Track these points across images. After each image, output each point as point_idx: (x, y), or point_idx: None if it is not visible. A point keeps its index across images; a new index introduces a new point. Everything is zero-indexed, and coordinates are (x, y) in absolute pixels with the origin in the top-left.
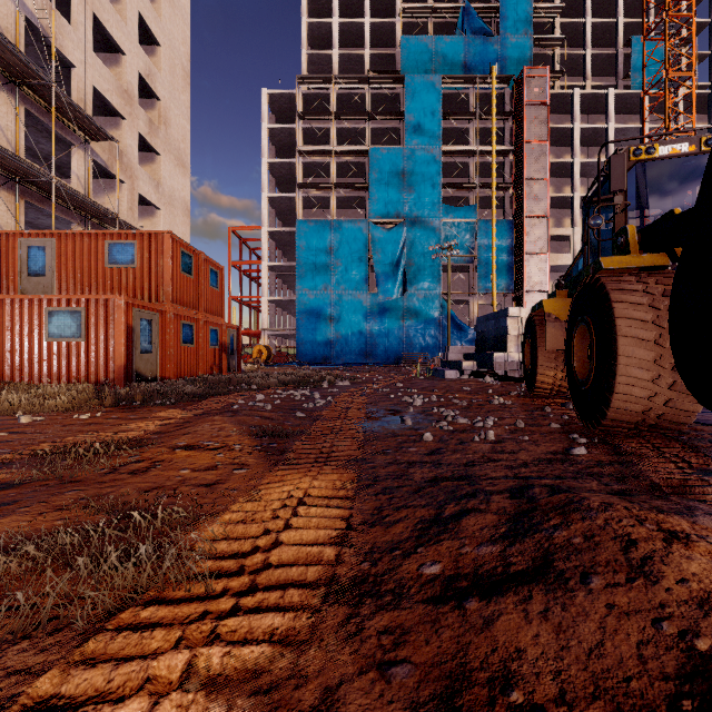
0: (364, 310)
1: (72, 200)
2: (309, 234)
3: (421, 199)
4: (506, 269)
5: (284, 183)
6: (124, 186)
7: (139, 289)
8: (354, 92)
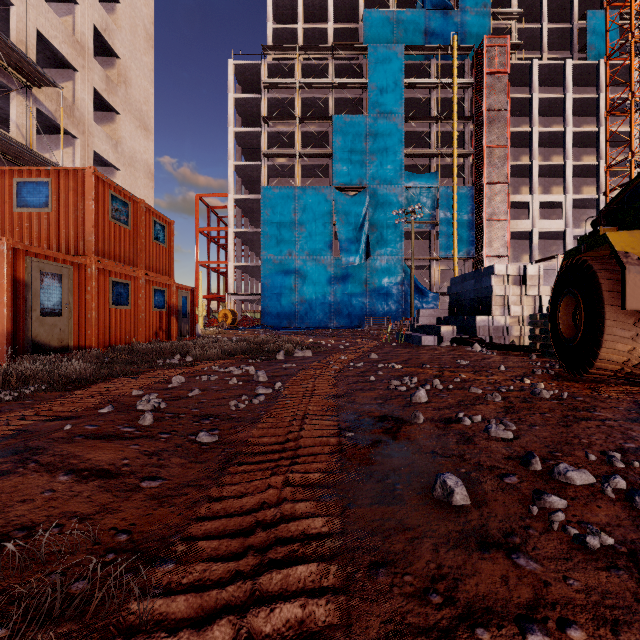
0: (328, 275)
1: (5, 147)
2: (274, 200)
3: (383, 166)
4: (467, 235)
5: (250, 152)
6: (76, 141)
7: (55, 238)
8: (318, 63)
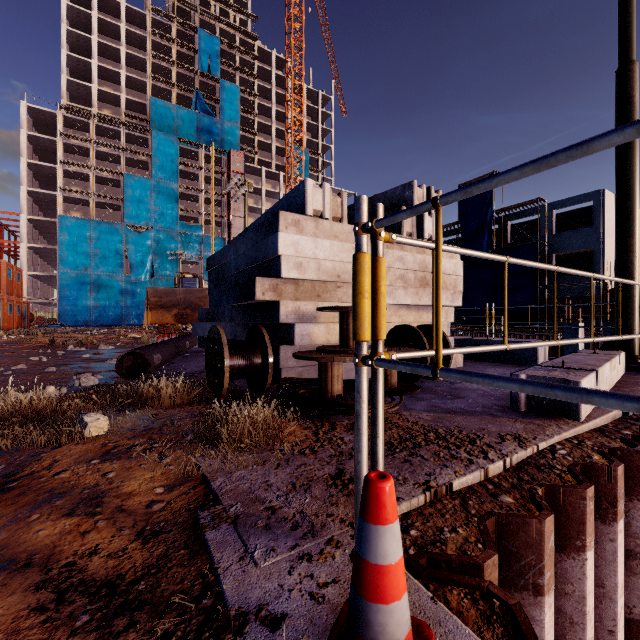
0: (120, 287)
1: None
2: (71, 227)
3: (164, 216)
4: None
5: (42, 176)
6: None
7: None
8: (111, 128)
